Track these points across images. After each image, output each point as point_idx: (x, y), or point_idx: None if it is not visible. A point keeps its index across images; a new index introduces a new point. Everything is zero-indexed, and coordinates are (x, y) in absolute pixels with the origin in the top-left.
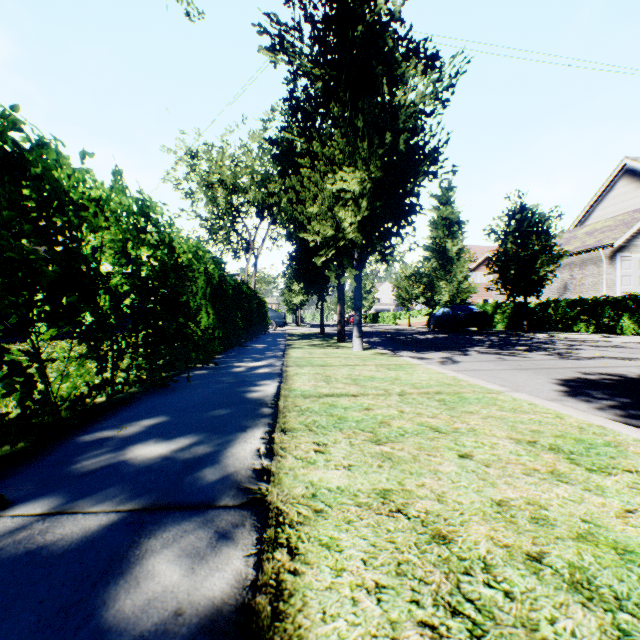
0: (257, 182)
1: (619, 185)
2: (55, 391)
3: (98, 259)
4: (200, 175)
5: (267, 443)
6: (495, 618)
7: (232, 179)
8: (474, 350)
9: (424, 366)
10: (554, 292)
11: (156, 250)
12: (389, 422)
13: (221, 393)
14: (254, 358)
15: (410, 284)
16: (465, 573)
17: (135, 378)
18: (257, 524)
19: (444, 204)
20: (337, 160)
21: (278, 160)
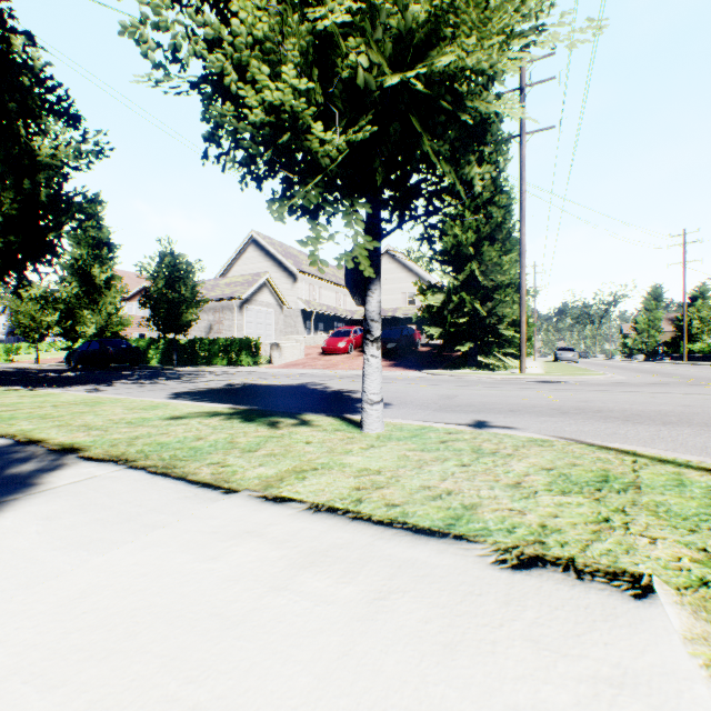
0: None
1: (250, 250)
2: None
3: None
4: None
5: None
6: (102, 428)
7: None
8: (121, 382)
9: (71, 393)
10: (204, 331)
11: None
12: (52, 414)
13: None
14: None
15: (40, 309)
16: (95, 427)
17: None
18: (1, 437)
19: (91, 218)
20: None
21: None
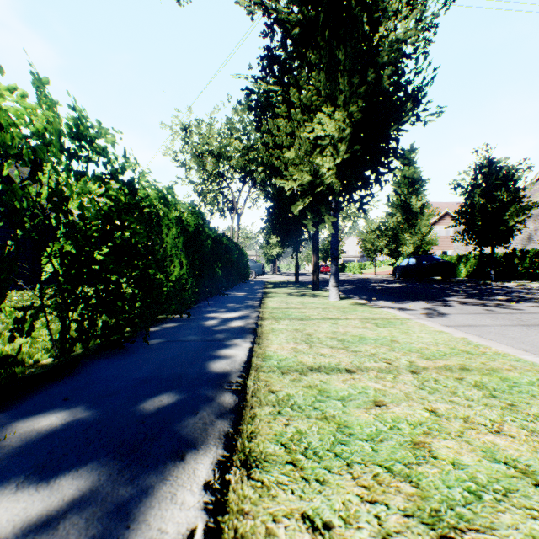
0: (236, 138)
1: None
2: None
3: (27, 194)
4: (192, 146)
5: (211, 509)
6: None
7: (218, 148)
8: (453, 300)
9: (416, 321)
10: (517, 243)
11: (109, 188)
12: (428, 444)
13: (178, 360)
14: (230, 308)
15: (375, 237)
16: None
17: (99, 332)
18: None
19: (406, 165)
20: (314, 106)
21: (255, 111)
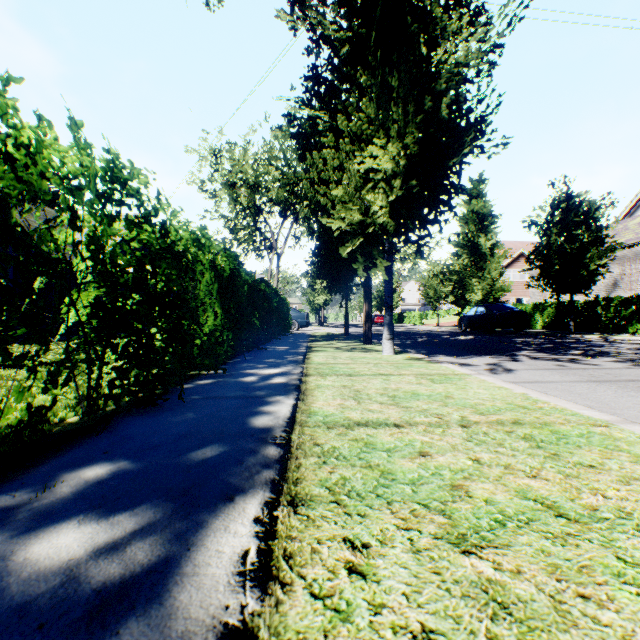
0: (276, 169)
1: None
2: (6, 412)
3: (57, 240)
4: (223, 174)
5: (262, 536)
6: None
7: (254, 177)
8: (523, 355)
9: (476, 377)
10: (601, 289)
11: (141, 232)
12: (466, 486)
13: (218, 416)
14: (270, 363)
15: (438, 282)
16: None
17: None
18: None
19: (475, 198)
20: (365, 136)
21: (298, 139)
